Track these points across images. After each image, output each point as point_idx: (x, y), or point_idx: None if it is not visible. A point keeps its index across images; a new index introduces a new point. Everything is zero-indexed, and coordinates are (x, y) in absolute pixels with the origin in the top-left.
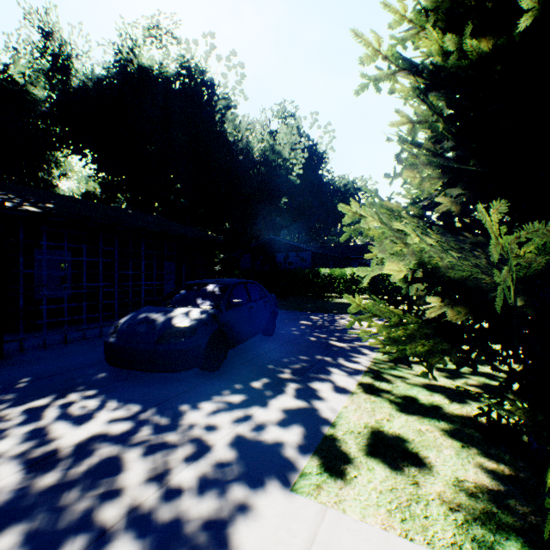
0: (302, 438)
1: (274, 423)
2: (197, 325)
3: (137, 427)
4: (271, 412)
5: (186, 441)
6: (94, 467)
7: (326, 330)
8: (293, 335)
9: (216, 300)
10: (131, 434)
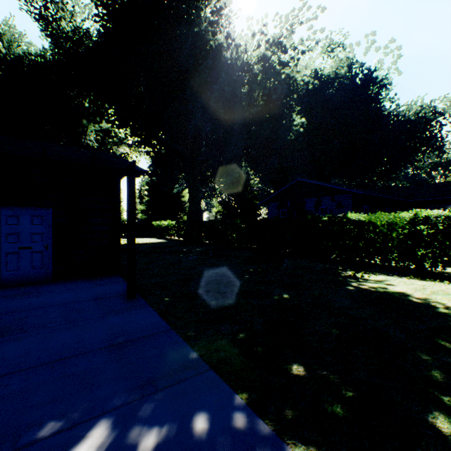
0: None
1: None
2: None
3: None
4: None
5: None
6: None
7: None
8: None
9: None
10: None
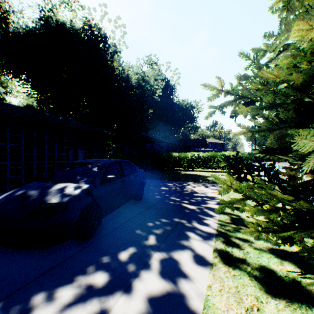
0: None
1: None
2: (68, 200)
3: None
4: (133, 303)
5: None
6: None
7: (179, 194)
8: (156, 199)
9: (93, 176)
10: None
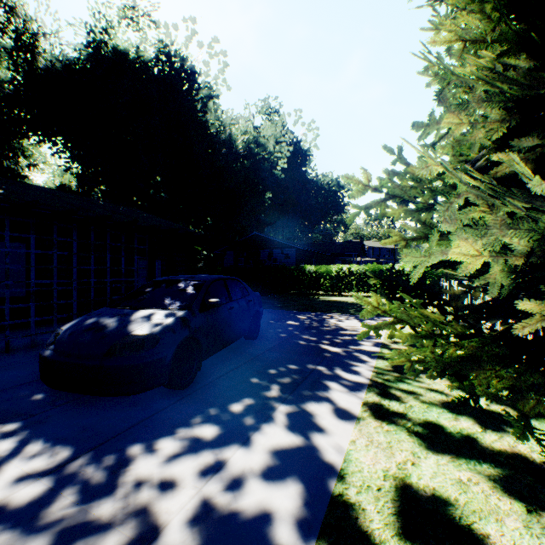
0: (299, 504)
1: (259, 474)
2: (160, 332)
3: (57, 491)
4: (254, 455)
5: (124, 517)
6: None
7: (316, 331)
8: (280, 338)
9: (189, 300)
10: (43, 505)
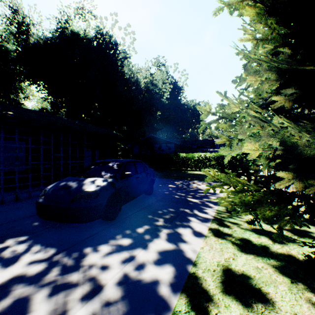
0: (172, 277)
1: (152, 263)
2: (100, 190)
3: (50, 268)
4: (149, 253)
5: (84, 281)
6: (6, 309)
7: (185, 191)
8: (164, 194)
9: (114, 172)
10: (44, 275)
